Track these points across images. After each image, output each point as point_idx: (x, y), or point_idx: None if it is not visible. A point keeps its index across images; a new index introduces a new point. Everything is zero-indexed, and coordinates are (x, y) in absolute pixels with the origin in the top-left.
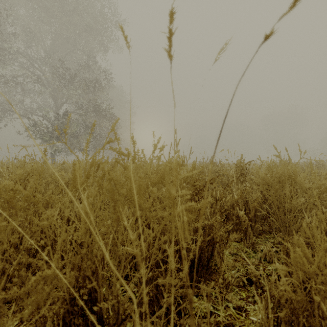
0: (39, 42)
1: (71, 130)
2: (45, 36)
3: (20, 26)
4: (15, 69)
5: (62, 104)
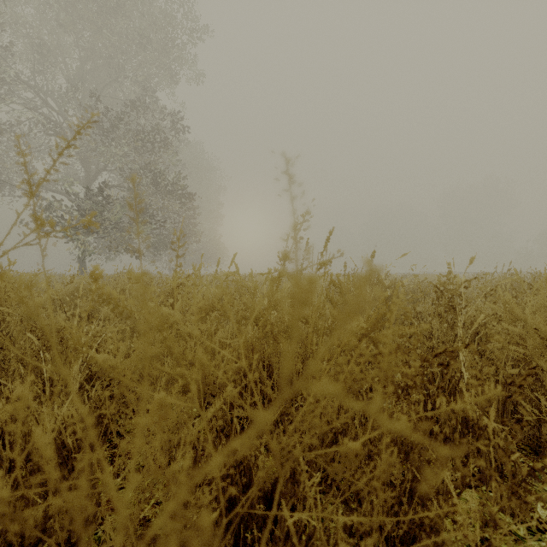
0: (57, 64)
1: (114, 216)
2: (68, 55)
3: (23, 36)
4: (13, 110)
5: (98, 173)
